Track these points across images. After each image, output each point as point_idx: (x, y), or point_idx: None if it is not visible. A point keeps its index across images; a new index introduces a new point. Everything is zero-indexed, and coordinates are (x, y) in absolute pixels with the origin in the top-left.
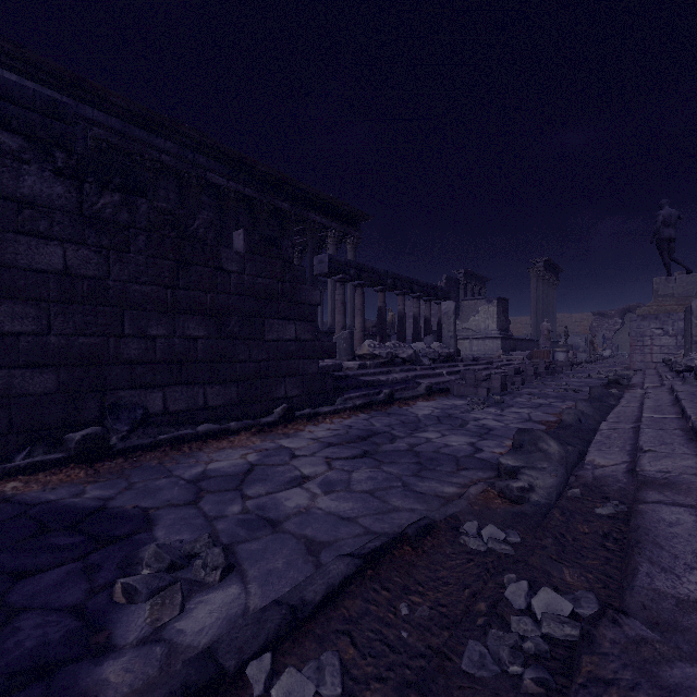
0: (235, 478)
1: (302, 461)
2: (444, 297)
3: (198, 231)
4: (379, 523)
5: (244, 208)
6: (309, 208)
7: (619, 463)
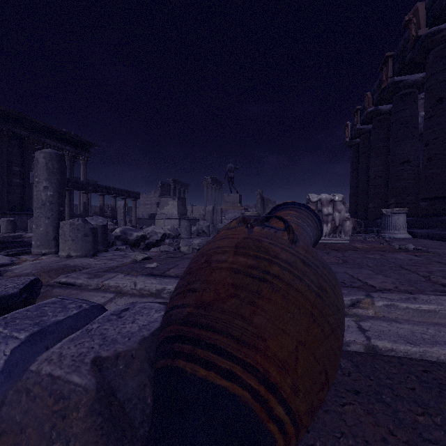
0: None
1: None
2: (136, 197)
3: None
4: None
5: None
6: (46, 136)
7: None
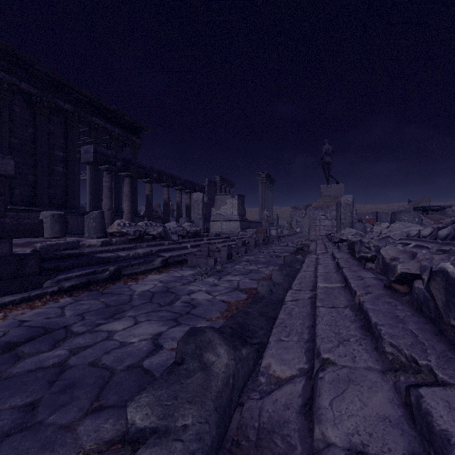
0: None
1: None
2: (201, 191)
3: None
4: None
5: (22, 101)
6: (93, 113)
7: (295, 374)
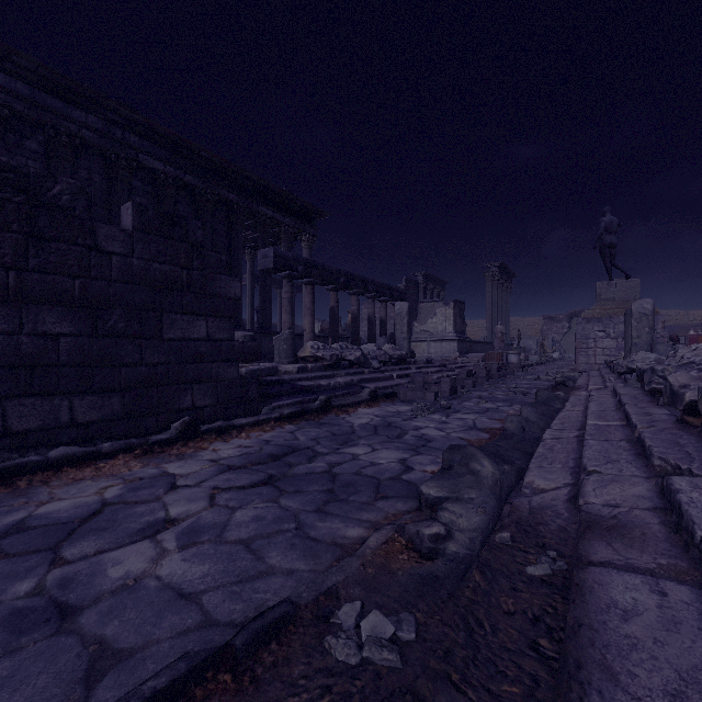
0: (64, 529)
1: (179, 494)
2: (401, 298)
3: (61, 198)
4: (232, 601)
5: (185, 197)
6: (260, 201)
7: (560, 486)
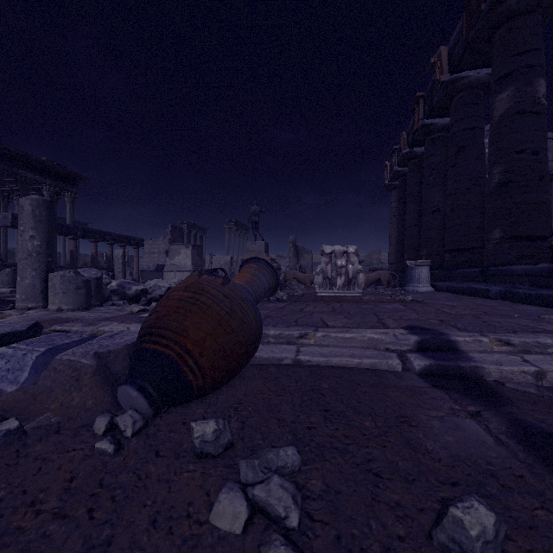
0: None
1: None
2: (138, 244)
3: None
4: None
5: None
6: (20, 166)
7: None
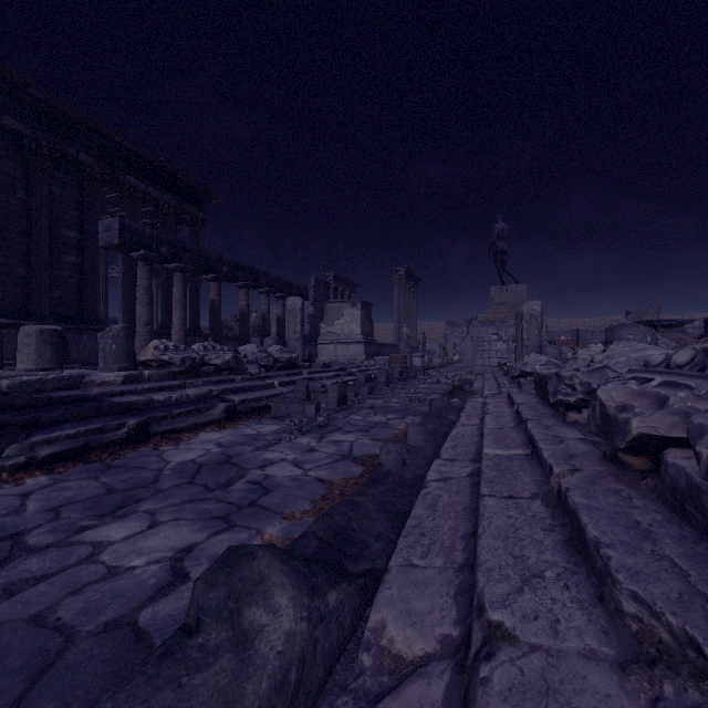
0: None
1: None
2: (301, 296)
3: None
4: None
5: (5, 146)
6: (127, 169)
7: (432, 652)
